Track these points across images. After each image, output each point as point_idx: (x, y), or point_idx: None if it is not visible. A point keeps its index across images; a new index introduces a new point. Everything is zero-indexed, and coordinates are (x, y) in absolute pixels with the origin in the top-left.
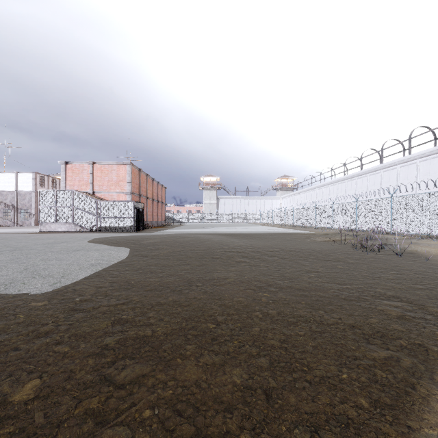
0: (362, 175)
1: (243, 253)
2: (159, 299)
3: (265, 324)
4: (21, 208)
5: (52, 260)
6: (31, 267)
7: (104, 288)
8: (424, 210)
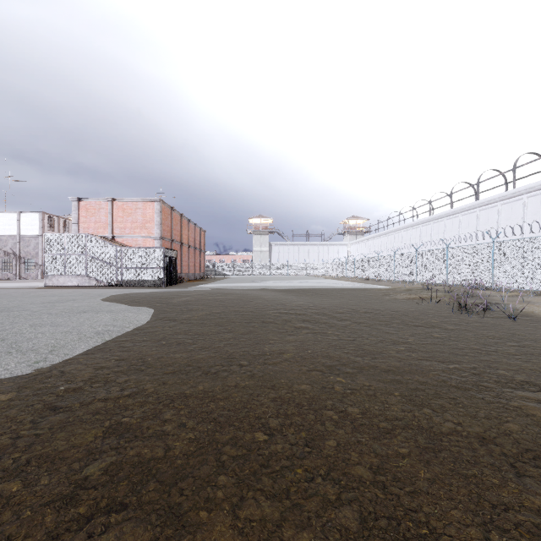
0: (452, 215)
1: (304, 316)
2: (184, 388)
3: (345, 434)
4: (25, 257)
5: (45, 326)
6: (12, 336)
7: (106, 369)
8: (537, 259)
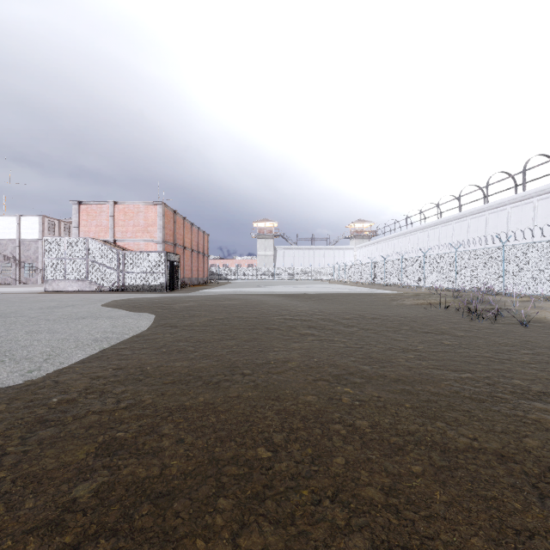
0: (461, 219)
1: (309, 322)
2: (184, 399)
3: (353, 450)
4: (25, 261)
5: (41, 333)
6: (7, 344)
7: (102, 379)
8: (549, 263)
